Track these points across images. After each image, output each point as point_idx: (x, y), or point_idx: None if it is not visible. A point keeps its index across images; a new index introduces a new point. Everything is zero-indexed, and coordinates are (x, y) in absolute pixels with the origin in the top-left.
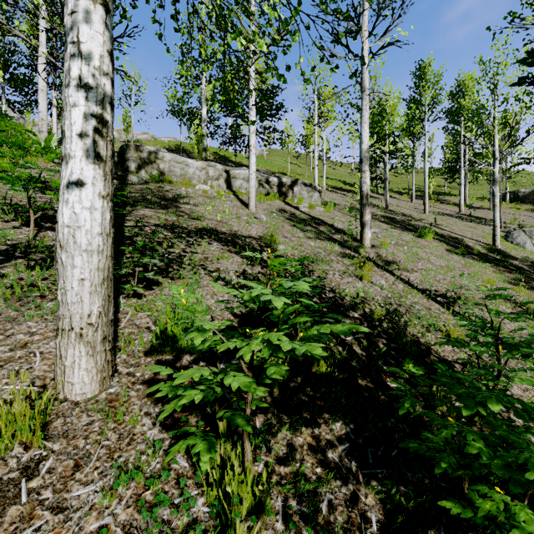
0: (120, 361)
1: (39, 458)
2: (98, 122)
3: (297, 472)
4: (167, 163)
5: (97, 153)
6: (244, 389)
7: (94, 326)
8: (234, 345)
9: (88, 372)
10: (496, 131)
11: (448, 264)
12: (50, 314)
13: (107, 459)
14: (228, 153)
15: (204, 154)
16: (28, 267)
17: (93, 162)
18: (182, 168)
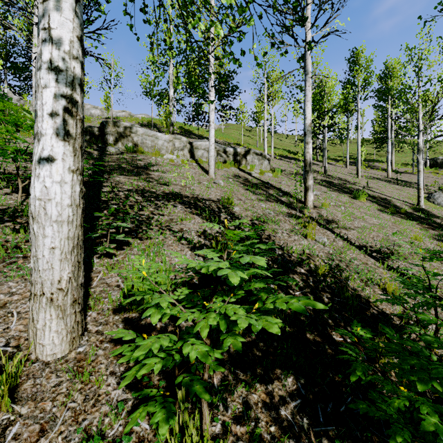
0: (90, 320)
1: (6, 423)
2: (68, 102)
3: (252, 432)
4: (140, 137)
5: (66, 131)
6: (201, 359)
7: (64, 291)
8: (192, 316)
9: (58, 334)
10: (420, 107)
11: (380, 223)
12: (29, 275)
13: (71, 422)
14: (191, 127)
15: (172, 129)
16: (14, 230)
17: (63, 139)
18: (152, 140)
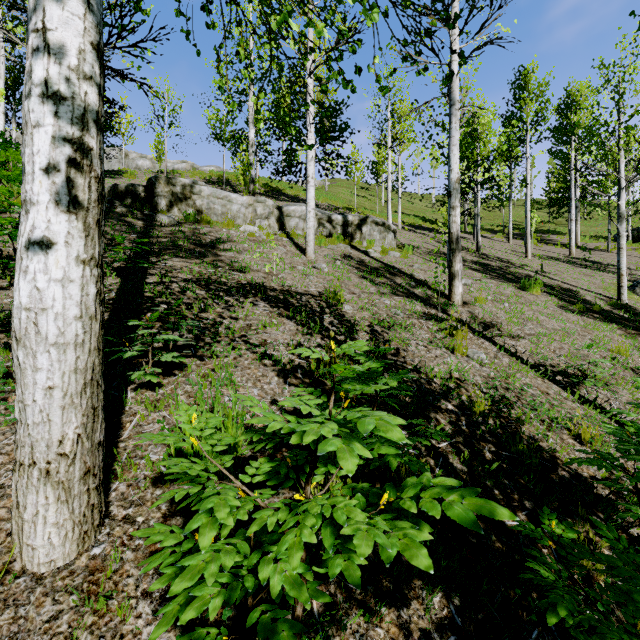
0: (116, 497)
1: None
2: (75, 149)
3: None
4: (205, 199)
5: (73, 197)
6: (290, 592)
7: (69, 457)
8: (275, 519)
9: (58, 528)
10: (622, 153)
11: (564, 327)
12: None
13: None
14: (281, 184)
15: (252, 187)
16: (8, 346)
17: (67, 210)
18: (223, 204)
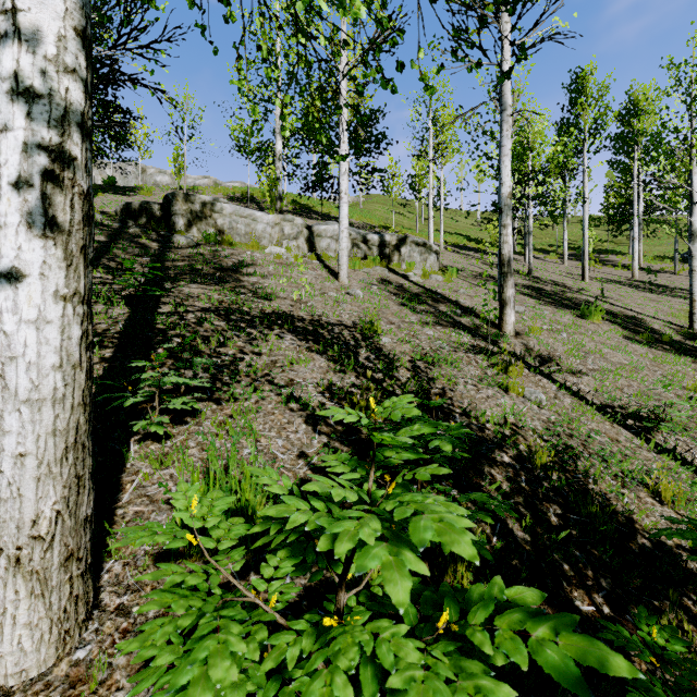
0: (108, 580)
1: None
2: (53, 159)
3: None
4: (227, 218)
5: (50, 218)
6: None
7: (45, 541)
8: (297, 650)
9: (31, 629)
10: (695, 163)
11: (631, 361)
12: None
13: None
14: (311, 201)
15: (279, 204)
16: None
17: (43, 234)
18: (247, 223)
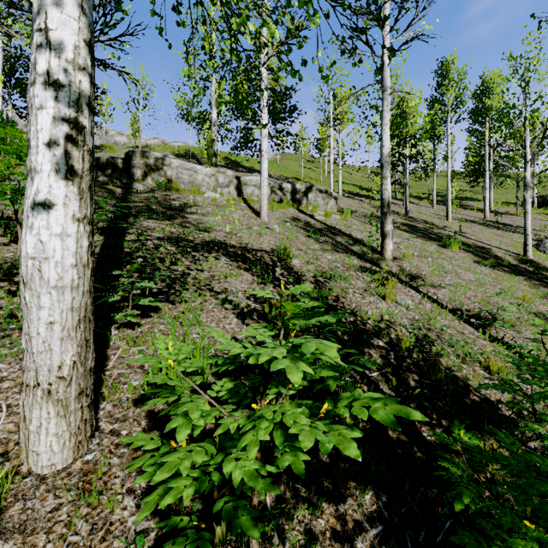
0: (103, 414)
1: None
2: (72, 127)
3: None
4: (174, 170)
5: (69, 167)
6: (248, 483)
7: (66, 380)
8: (236, 424)
9: (58, 438)
10: (528, 132)
11: (478, 279)
12: None
13: None
14: (239, 157)
15: (214, 160)
16: (10, 292)
17: (65, 177)
18: (190, 174)
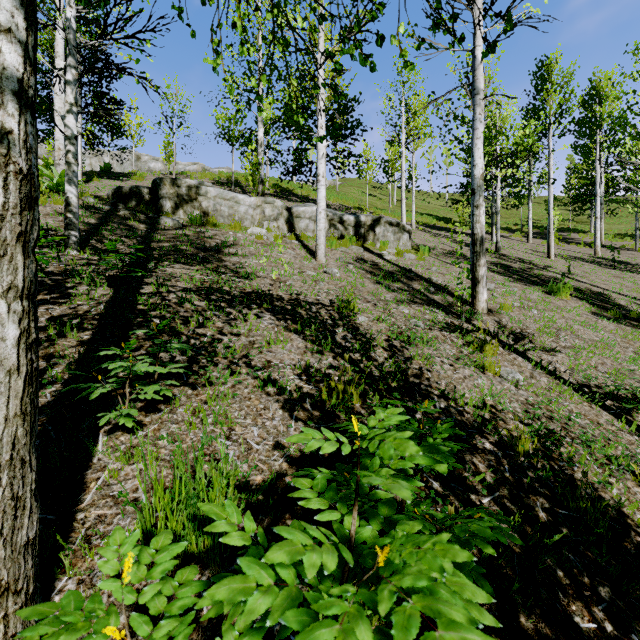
0: None
1: None
2: None
3: None
4: (211, 201)
5: None
6: None
7: None
8: None
9: None
10: None
11: (602, 338)
12: None
13: None
14: (291, 184)
15: (261, 187)
16: None
17: None
18: (230, 206)
